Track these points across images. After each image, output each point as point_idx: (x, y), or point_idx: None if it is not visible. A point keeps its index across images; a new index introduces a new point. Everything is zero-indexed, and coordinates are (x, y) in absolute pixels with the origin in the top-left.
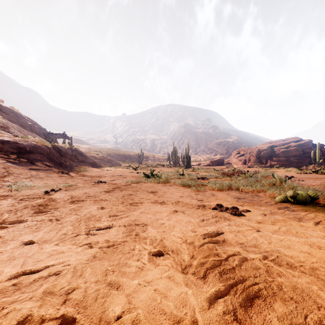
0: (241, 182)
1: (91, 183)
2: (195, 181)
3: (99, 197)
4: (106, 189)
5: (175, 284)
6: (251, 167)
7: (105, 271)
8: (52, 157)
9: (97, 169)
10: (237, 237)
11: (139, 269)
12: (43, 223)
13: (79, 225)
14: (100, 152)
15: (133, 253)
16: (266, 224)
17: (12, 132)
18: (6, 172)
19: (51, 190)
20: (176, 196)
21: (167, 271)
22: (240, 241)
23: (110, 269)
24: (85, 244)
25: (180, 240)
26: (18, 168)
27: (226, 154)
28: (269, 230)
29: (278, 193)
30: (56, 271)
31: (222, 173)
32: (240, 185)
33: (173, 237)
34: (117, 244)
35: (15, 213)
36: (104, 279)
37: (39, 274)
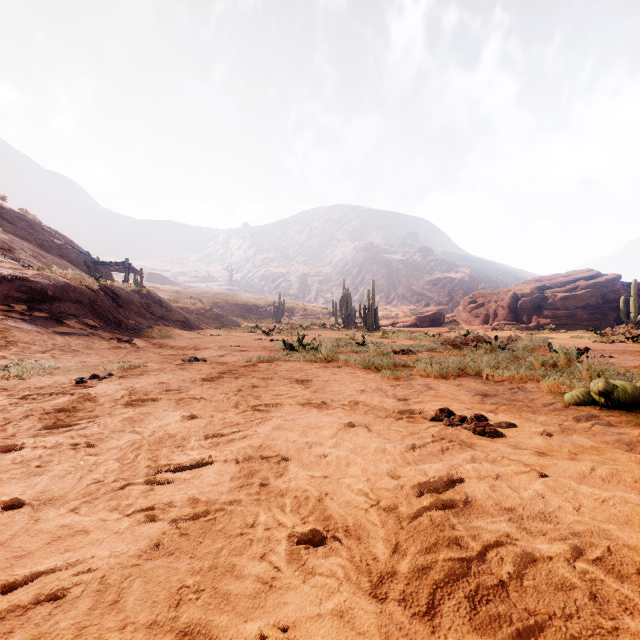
0: (484, 359)
1: (175, 361)
2: (390, 357)
3: (189, 393)
4: (206, 375)
5: (356, 636)
6: (499, 330)
7: (177, 592)
8: (99, 308)
9: (192, 333)
10: (499, 493)
11: (265, 586)
12: (57, 453)
13: (135, 459)
14: (198, 300)
15: (251, 536)
16: (558, 459)
17: (20, 260)
18: (2, 340)
19: (90, 377)
20: (352, 391)
21: (334, 593)
22: (505, 503)
23: (192, 585)
24: (139, 508)
25: (364, 500)
26: (28, 332)
27: (448, 303)
28: (569, 473)
29: (567, 384)
30: (54, 589)
31: (443, 342)
32: (483, 367)
33: (347, 493)
34: (214, 509)
35: (3, 429)
36: (173, 616)
37: (12, 598)
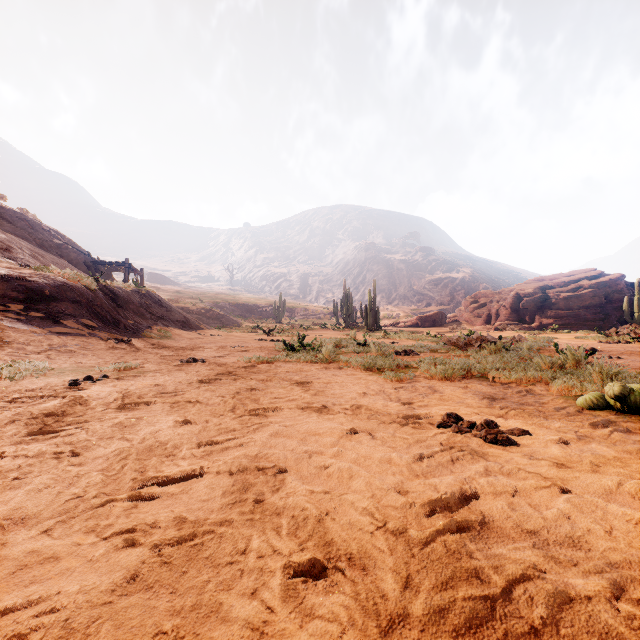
0: (489, 360)
1: (173, 362)
2: (392, 358)
3: (185, 396)
4: (204, 377)
5: None
6: (502, 330)
7: None
8: (97, 308)
9: (191, 333)
10: (519, 513)
11: (254, 633)
12: (38, 463)
13: (121, 470)
14: (199, 300)
15: (242, 566)
16: (580, 472)
17: (18, 259)
18: None
19: (84, 379)
20: (354, 394)
21: None
22: (527, 524)
23: (170, 631)
24: (118, 530)
25: (369, 521)
26: (24, 332)
27: (449, 303)
28: (593, 488)
29: (578, 386)
30: (8, 636)
31: (446, 343)
32: (489, 368)
33: (350, 511)
34: (202, 531)
35: None
36: None
37: None
